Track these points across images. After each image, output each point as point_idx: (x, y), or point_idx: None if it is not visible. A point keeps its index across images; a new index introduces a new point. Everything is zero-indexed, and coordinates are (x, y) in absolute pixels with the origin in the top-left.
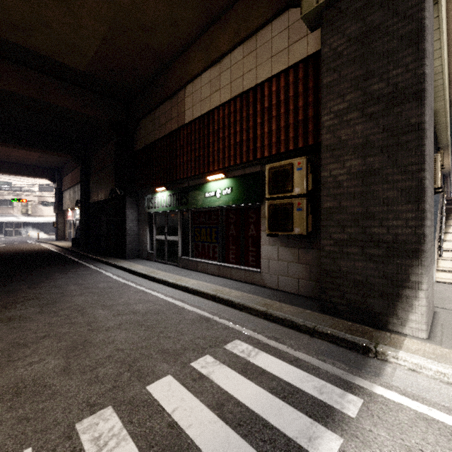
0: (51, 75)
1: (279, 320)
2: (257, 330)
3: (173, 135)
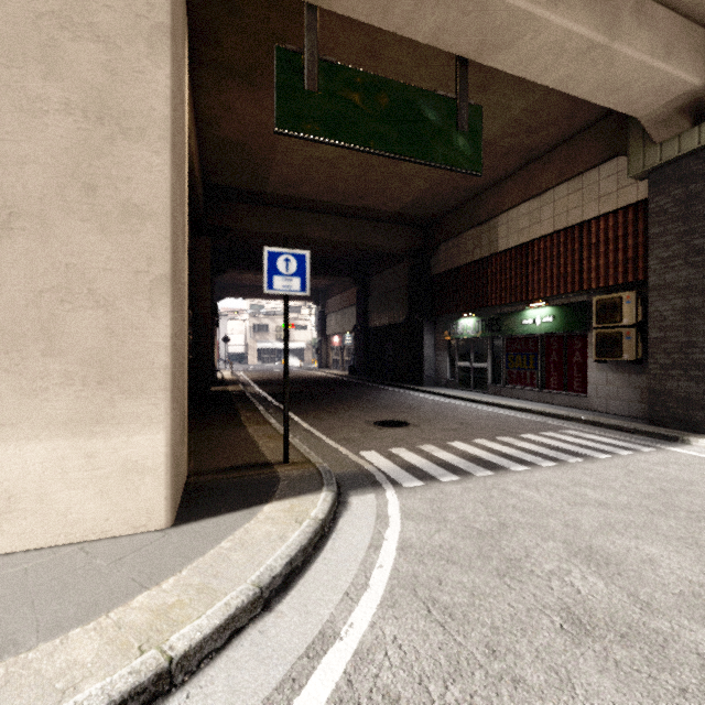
0: (367, 219)
1: (604, 425)
2: (584, 429)
3: (482, 262)
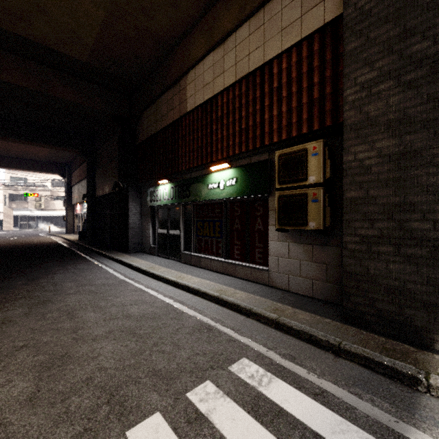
0: (54, 67)
1: (294, 331)
2: (268, 345)
3: (175, 125)
